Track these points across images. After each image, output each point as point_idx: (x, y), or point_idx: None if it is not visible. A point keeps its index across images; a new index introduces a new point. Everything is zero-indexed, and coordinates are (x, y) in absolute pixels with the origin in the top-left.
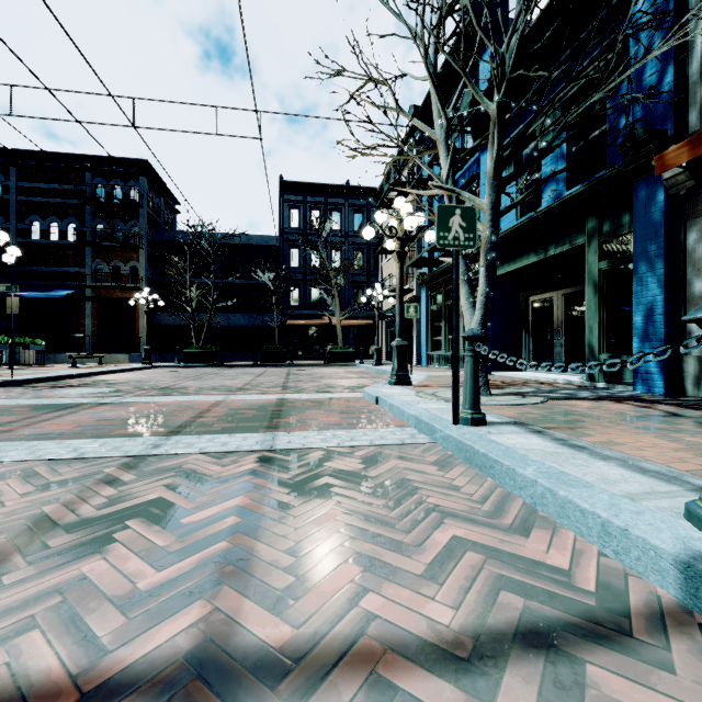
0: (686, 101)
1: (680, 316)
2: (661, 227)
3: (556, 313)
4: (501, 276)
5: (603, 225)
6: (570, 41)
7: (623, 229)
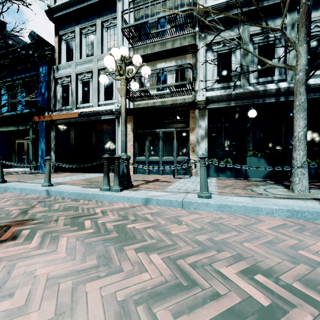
0: (50, 101)
1: (50, 152)
2: (45, 130)
3: (25, 147)
4: (2, 131)
5: (34, 124)
6: (12, 78)
7: (38, 128)
